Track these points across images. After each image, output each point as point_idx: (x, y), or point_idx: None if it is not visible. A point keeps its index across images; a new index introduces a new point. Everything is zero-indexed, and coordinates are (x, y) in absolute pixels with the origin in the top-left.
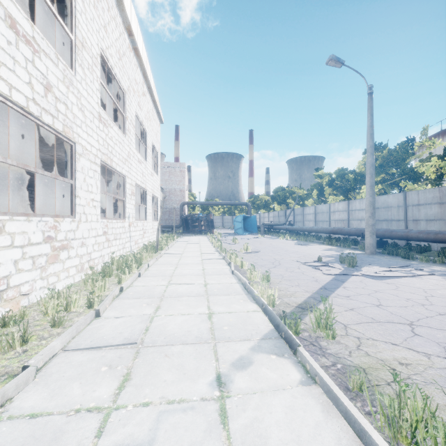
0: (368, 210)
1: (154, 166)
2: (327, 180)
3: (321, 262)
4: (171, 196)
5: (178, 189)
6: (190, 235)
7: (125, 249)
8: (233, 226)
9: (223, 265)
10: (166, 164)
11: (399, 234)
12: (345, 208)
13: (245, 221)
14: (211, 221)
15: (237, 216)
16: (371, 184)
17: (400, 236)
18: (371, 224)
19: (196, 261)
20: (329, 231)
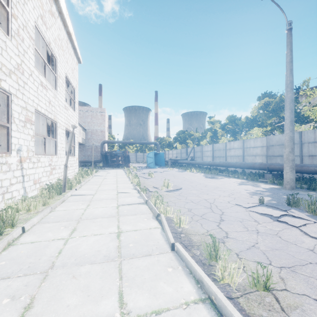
0: (289, 145)
1: (71, 103)
2: (217, 125)
3: (265, 205)
4: (93, 135)
5: (99, 130)
6: (109, 168)
7: (8, 194)
8: (144, 160)
9: (148, 220)
10: (89, 109)
11: (312, 169)
12: (240, 145)
13: (155, 157)
14: (127, 156)
15: (149, 152)
16: (292, 119)
17: (313, 171)
18: (291, 159)
19: (110, 210)
20: (232, 165)
